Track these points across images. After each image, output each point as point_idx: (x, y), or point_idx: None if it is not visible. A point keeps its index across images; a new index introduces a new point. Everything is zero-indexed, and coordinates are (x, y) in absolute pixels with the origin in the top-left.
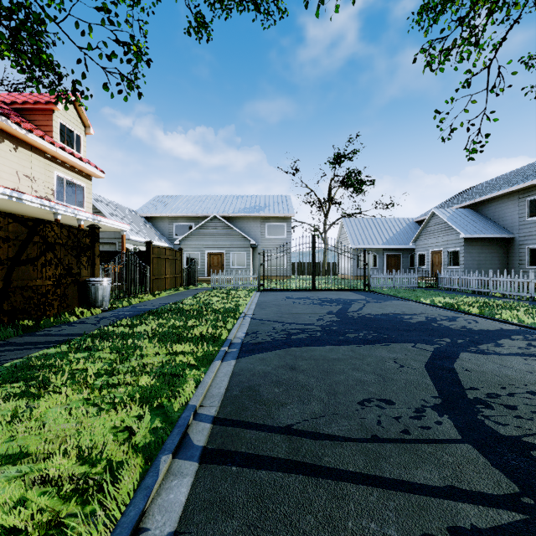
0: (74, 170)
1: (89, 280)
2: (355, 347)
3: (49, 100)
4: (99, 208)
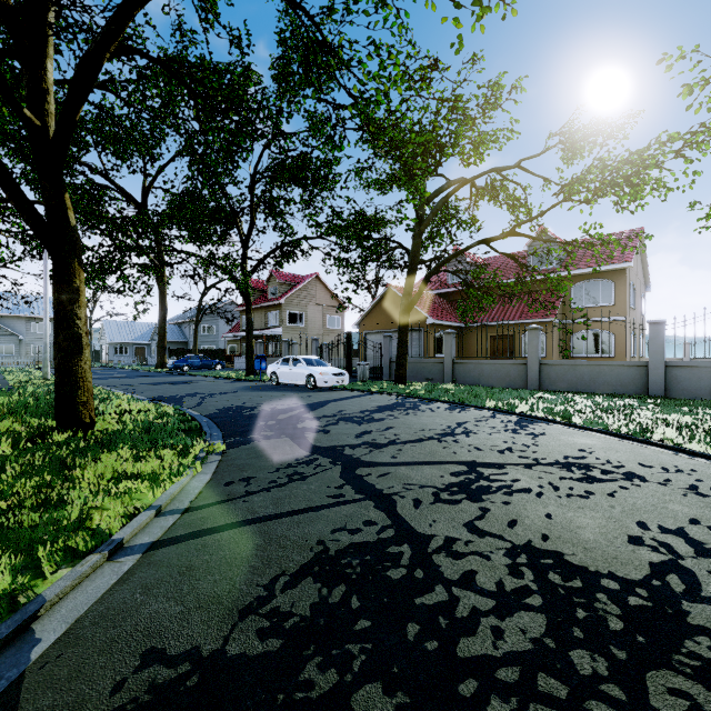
0: None
1: None
2: None
3: None
4: None
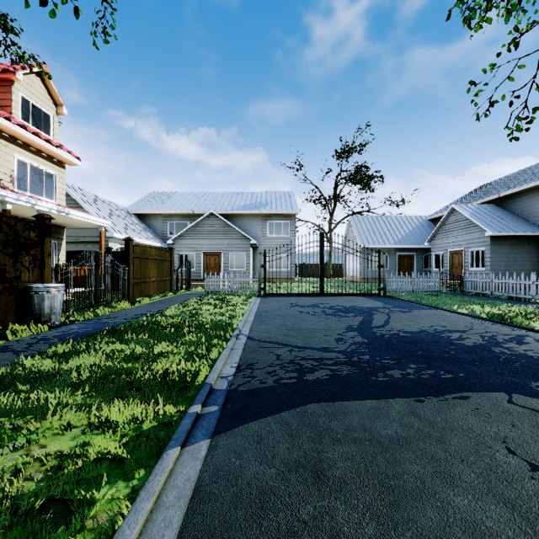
0: (41, 155)
1: (31, 287)
2: (415, 405)
3: (7, 69)
4: (80, 202)
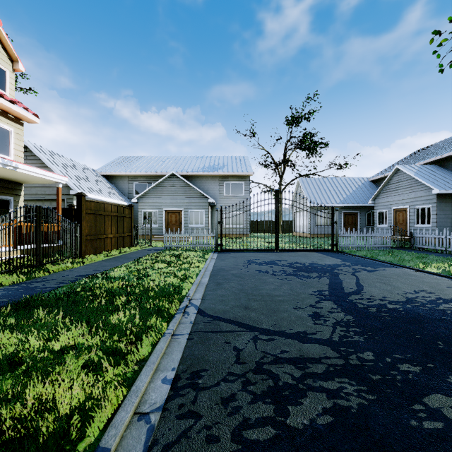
0: None
1: None
2: None
3: None
4: (45, 162)
